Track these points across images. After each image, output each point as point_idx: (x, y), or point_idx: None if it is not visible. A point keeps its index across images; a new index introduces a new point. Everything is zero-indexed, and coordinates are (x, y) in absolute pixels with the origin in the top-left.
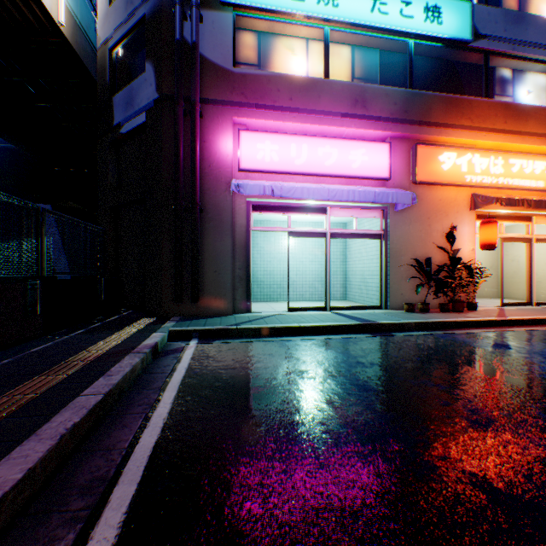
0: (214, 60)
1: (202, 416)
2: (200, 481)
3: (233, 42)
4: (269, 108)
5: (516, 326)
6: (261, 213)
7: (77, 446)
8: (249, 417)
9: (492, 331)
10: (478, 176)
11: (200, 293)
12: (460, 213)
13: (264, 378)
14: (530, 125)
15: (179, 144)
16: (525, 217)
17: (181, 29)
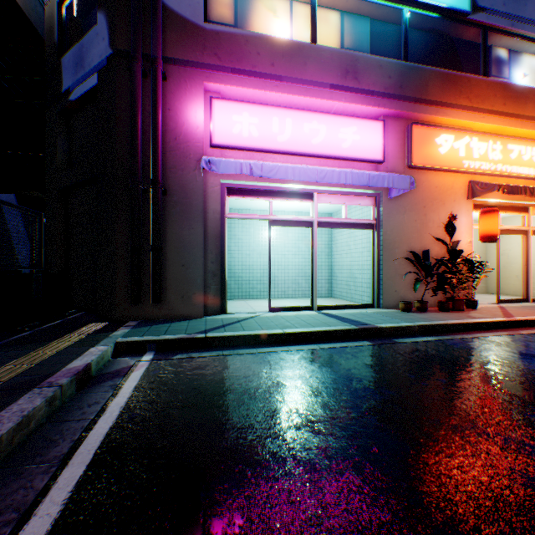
0: (181, 12)
1: None
2: None
3: None
4: (247, 74)
5: (527, 327)
6: (238, 198)
7: None
8: None
9: (506, 335)
10: (476, 161)
11: (164, 291)
12: (457, 202)
13: (236, 427)
14: (529, 109)
15: (136, 109)
16: (522, 208)
17: None
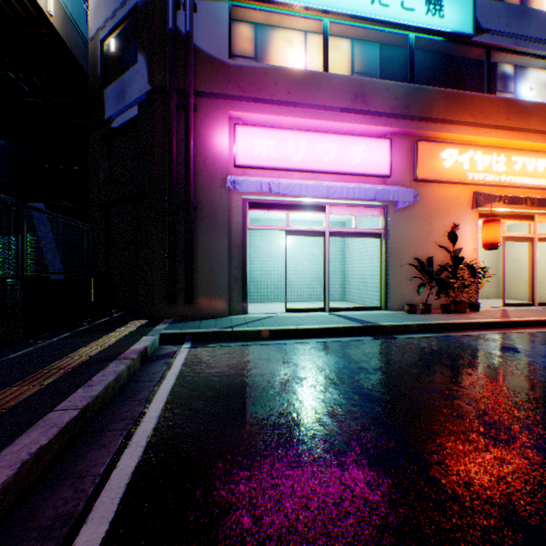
0: (209, 51)
1: (191, 433)
2: (184, 518)
3: (229, 33)
4: (266, 102)
5: (521, 327)
6: (258, 211)
7: (43, 473)
8: (243, 434)
9: (497, 333)
10: (480, 173)
11: (195, 293)
12: (461, 212)
13: (261, 386)
14: (532, 122)
15: (172, 138)
16: (528, 216)
17: (174, 18)
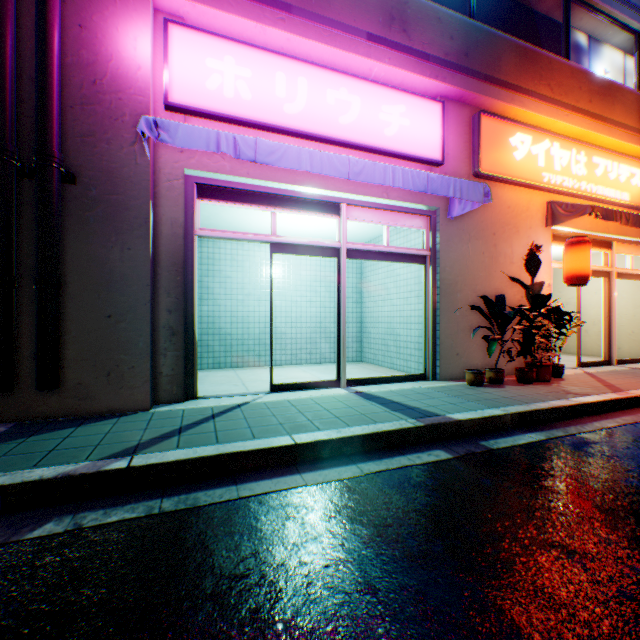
0: None
1: None
2: None
3: None
4: None
5: None
6: (218, 203)
7: None
8: None
9: (633, 422)
10: (557, 175)
11: (71, 364)
12: (533, 230)
13: None
14: (616, 112)
15: None
16: (605, 243)
17: None
